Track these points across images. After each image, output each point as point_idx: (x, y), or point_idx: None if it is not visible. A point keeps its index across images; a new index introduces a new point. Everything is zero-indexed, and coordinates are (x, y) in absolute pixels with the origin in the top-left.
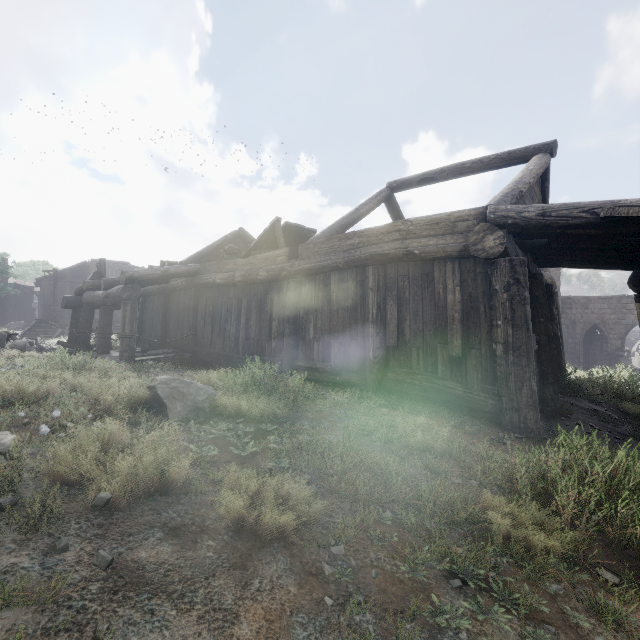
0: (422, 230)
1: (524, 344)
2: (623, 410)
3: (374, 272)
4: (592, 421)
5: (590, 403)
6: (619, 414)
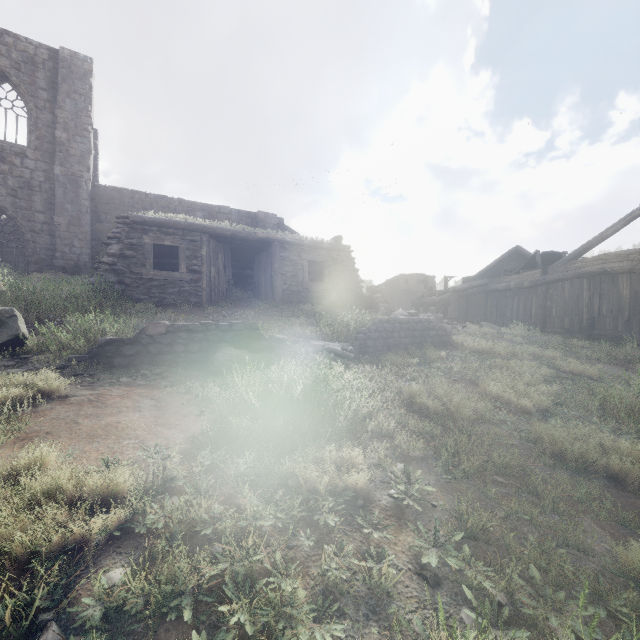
0: (612, 259)
1: None
2: None
3: (587, 281)
4: None
5: None
6: None
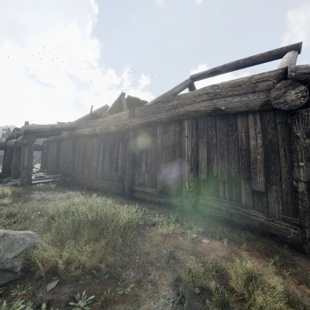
0: (227, 91)
1: None
2: None
3: (189, 124)
4: None
5: None
6: None
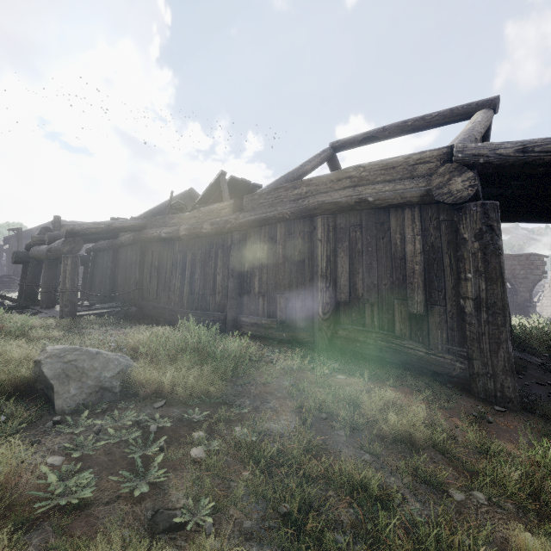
0: (376, 175)
1: (499, 300)
2: None
3: (323, 222)
4: (547, 378)
5: (532, 356)
6: None
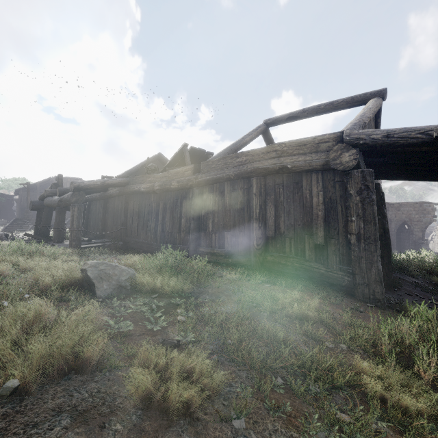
0: (293, 150)
1: (372, 235)
2: (433, 282)
3: (257, 181)
4: (416, 291)
5: (411, 277)
6: (431, 285)
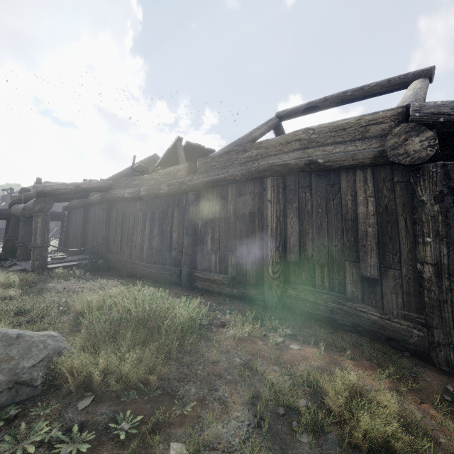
0: (326, 137)
1: None
2: None
3: (273, 183)
4: None
5: None
6: None
